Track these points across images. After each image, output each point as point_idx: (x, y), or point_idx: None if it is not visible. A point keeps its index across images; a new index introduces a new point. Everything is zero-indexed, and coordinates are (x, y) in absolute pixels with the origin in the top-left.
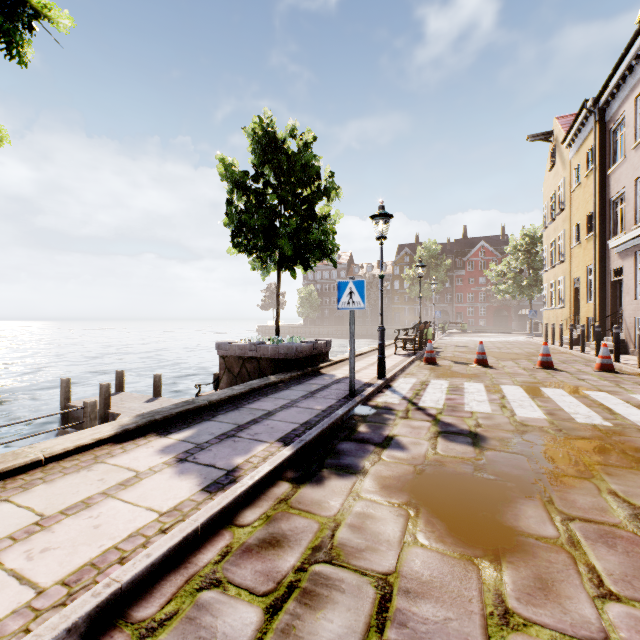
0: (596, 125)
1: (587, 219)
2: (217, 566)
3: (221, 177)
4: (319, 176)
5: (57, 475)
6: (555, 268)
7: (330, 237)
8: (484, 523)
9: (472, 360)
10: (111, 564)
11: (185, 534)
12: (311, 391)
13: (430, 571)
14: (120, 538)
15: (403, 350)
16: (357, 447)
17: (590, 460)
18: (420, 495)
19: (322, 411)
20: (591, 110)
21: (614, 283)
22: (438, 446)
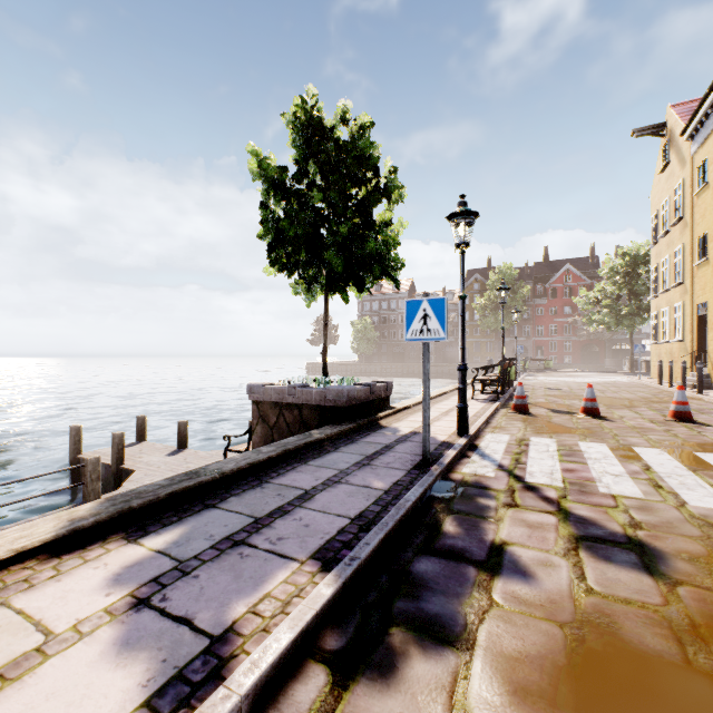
0: None
1: None
2: None
3: (253, 175)
4: (377, 172)
5: None
6: (669, 292)
7: (392, 249)
8: None
9: (574, 408)
10: None
11: None
12: (368, 455)
13: None
14: None
15: (481, 394)
16: (446, 570)
17: None
18: None
19: (384, 492)
20: None
21: None
22: (587, 572)
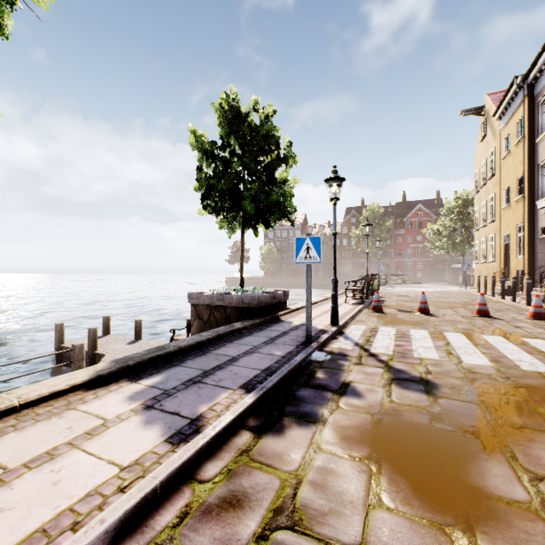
0: (525, 99)
1: (516, 183)
2: (174, 531)
3: (192, 147)
4: (278, 145)
5: (29, 422)
6: (486, 227)
7: (288, 199)
8: (449, 482)
9: (414, 308)
10: (63, 531)
11: (143, 494)
12: (271, 337)
13: (400, 543)
14: (77, 497)
15: (352, 299)
16: (315, 394)
17: (544, 410)
18: (380, 448)
19: (282, 357)
20: (520, 86)
21: (542, 240)
22: (393, 393)
